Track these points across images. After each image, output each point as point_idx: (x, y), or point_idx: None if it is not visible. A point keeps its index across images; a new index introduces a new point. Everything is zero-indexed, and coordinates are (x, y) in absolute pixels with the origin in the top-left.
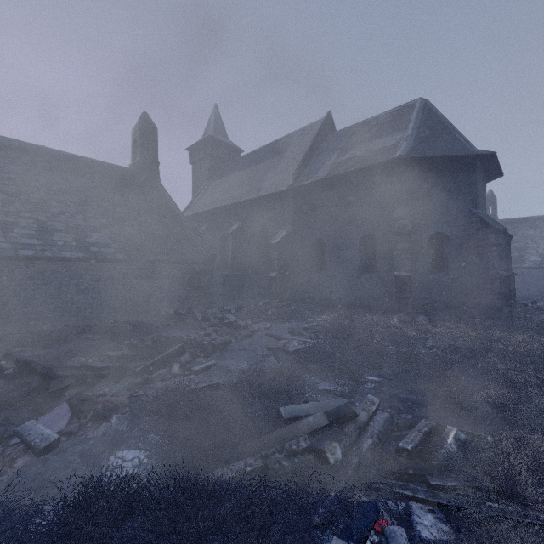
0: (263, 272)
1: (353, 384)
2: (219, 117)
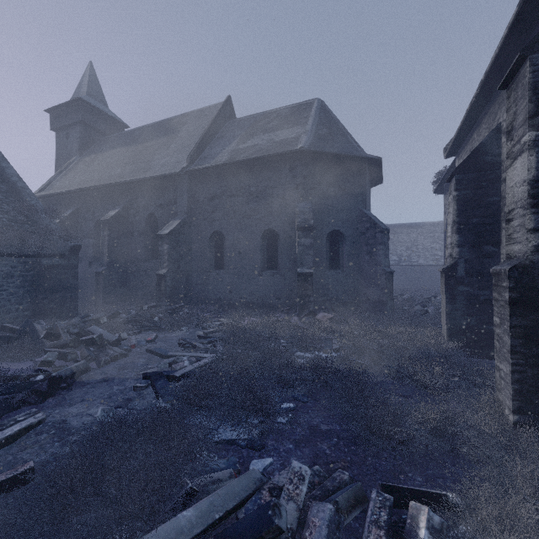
0: (150, 269)
1: (263, 425)
2: (96, 80)
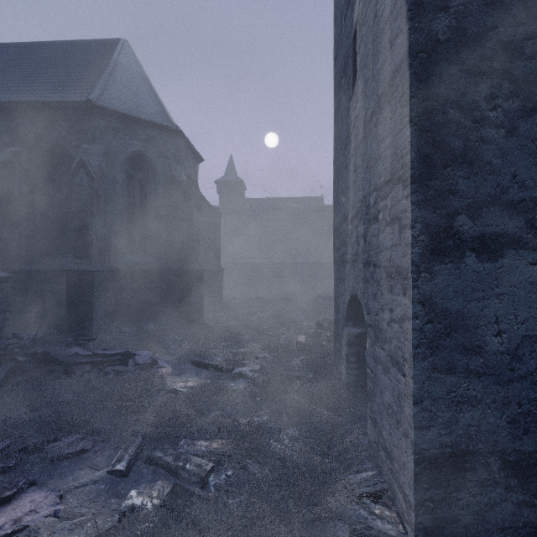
0: None
1: None
2: None
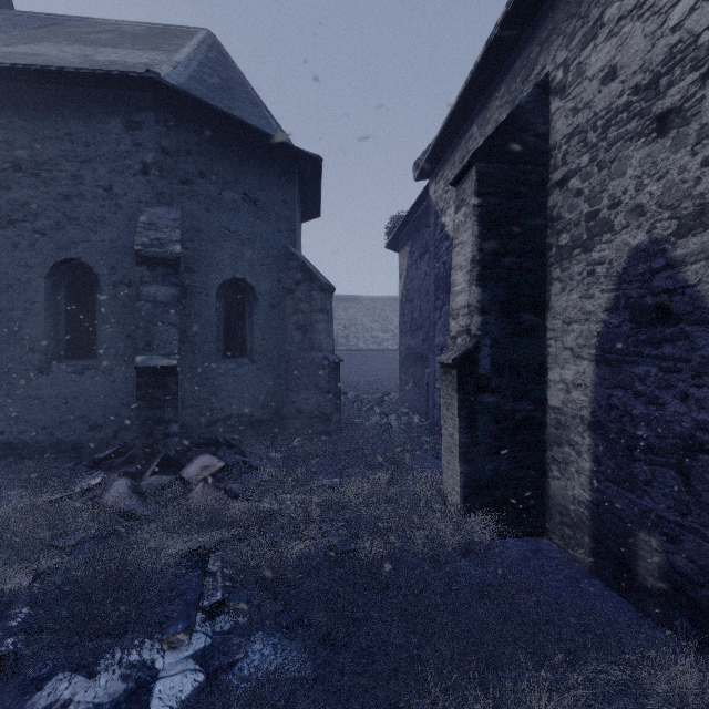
0: None
1: None
2: None
